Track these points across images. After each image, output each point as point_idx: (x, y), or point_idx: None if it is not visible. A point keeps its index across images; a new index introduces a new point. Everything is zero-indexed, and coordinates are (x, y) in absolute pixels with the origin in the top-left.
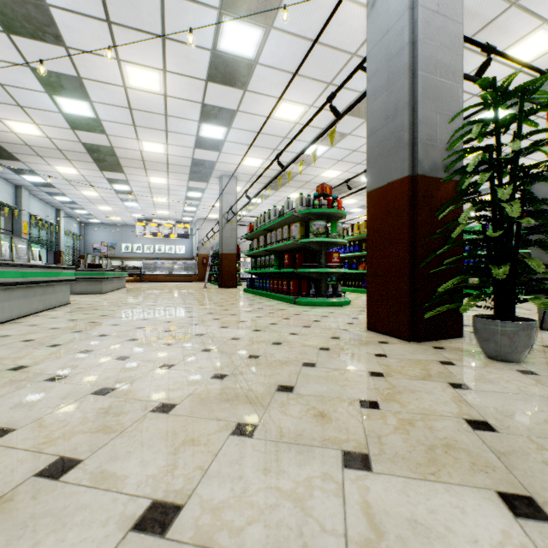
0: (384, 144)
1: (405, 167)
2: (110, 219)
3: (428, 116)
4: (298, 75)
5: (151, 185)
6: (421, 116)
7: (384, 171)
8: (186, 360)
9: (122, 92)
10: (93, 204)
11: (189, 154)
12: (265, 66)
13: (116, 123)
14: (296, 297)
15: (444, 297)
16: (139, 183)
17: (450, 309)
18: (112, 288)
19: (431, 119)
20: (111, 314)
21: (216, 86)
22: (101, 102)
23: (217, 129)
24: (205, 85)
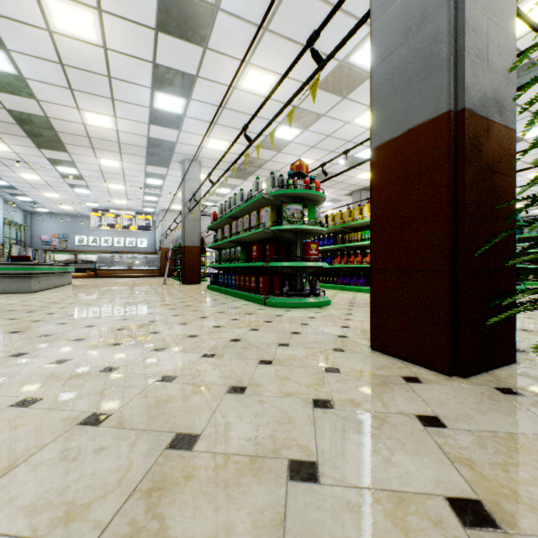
0: (402, 71)
1: (442, 98)
2: (61, 208)
3: (477, 20)
4: (269, 31)
5: (103, 168)
6: (469, 17)
7: (401, 113)
8: (19, 466)
9: (47, 39)
10: (37, 189)
11: (144, 131)
12: (229, 14)
13: (46, 84)
14: (267, 297)
15: (533, 308)
16: (89, 166)
17: (503, 321)
18: (49, 285)
19: (480, 25)
20: (3, 326)
21: (168, 38)
22: (21, 51)
23: (175, 100)
24: (155, 36)
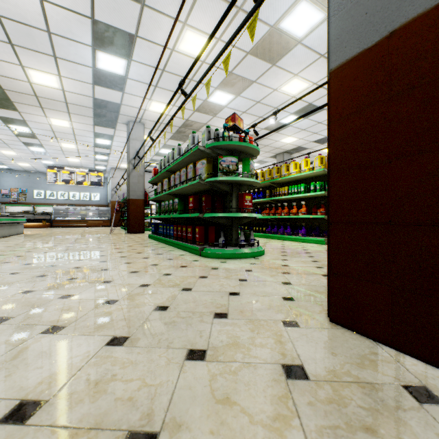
0: None
1: None
2: (19, 165)
3: None
4: None
5: (54, 128)
6: None
7: (378, 12)
8: None
9: None
10: None
11: (89, 92)
12: None
13: None
14: (203, 247)
15: None
16: (40, 125)
17: None
18: None
19: None
20: None
21: None
22: None
23: (116, 61)
24: None
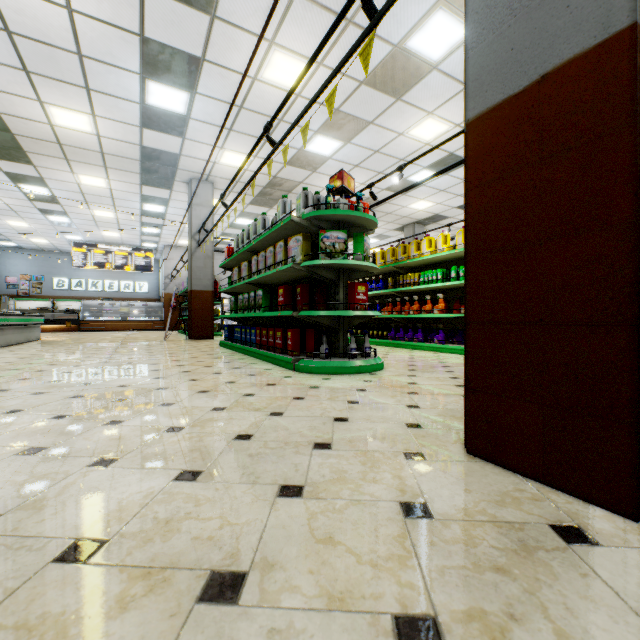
0: None
1: (618, 3)
2: (32, 242)
3: None
4: None
5: (84, 189)
6: None
7: (527, 49)
8: None
9: None
10: None
11: (135, 138)
12: None
13: None
14: (297, 358)
15: None
16: (64, 184)
17: None
18: (2, 342)
19: None
20: None
21: None
22: None
23: (174, 94)
24: None
